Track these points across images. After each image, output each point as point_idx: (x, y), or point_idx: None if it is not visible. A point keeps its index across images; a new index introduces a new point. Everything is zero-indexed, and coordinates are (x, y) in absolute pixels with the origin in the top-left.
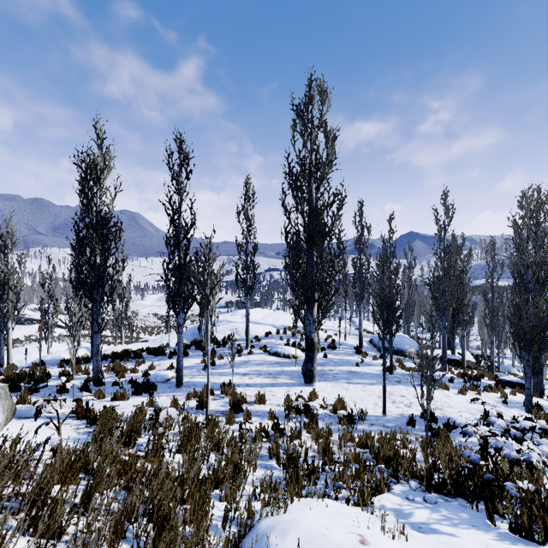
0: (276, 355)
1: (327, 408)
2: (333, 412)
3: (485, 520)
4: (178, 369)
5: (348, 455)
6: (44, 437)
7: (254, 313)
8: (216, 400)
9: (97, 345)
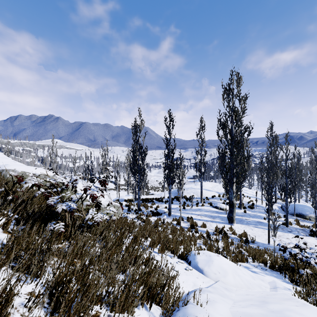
0: (216, 208)
1: (236, 235)
2: (239, 237)
3: (283, 277)
4: (169, 208)
5: (235, 250)
6: None
7: (207, 184)
8: (184, 223)
9: (139, 195)
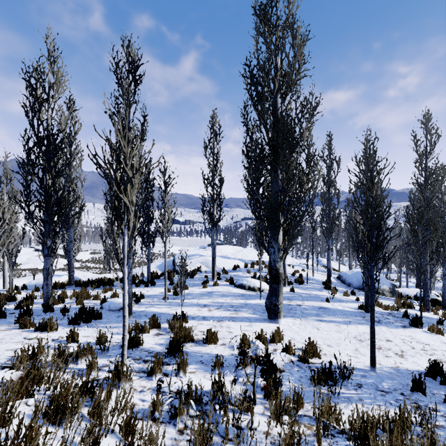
0: (241, 287)
1: (294, 354)
2: (303, 361)
3: None
4: None
5: None
6: None
7: (225, 249)
8: (159, 335)
9: (47, 269)
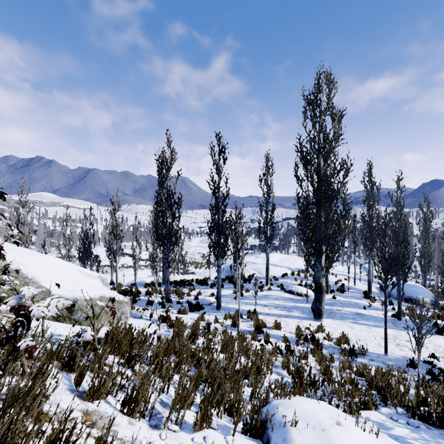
0: (290, 293)
1: (332, 341)
2: (337, 344)
3: None
4: (218, 297)
5: (344, 378)
6: (148, 330)
7: (273, 257)
8: (244, 322)
9: (167, 276)
